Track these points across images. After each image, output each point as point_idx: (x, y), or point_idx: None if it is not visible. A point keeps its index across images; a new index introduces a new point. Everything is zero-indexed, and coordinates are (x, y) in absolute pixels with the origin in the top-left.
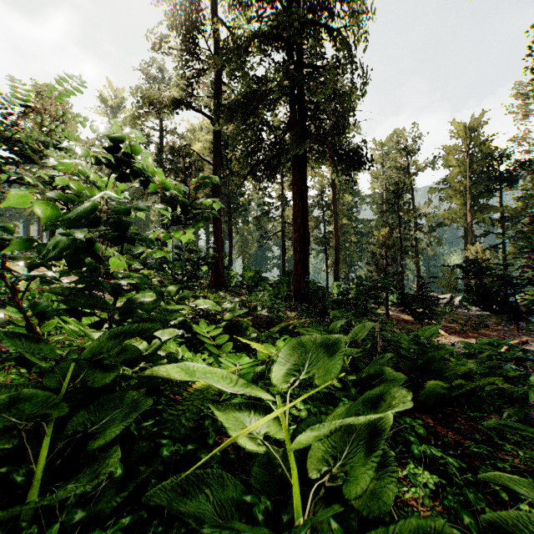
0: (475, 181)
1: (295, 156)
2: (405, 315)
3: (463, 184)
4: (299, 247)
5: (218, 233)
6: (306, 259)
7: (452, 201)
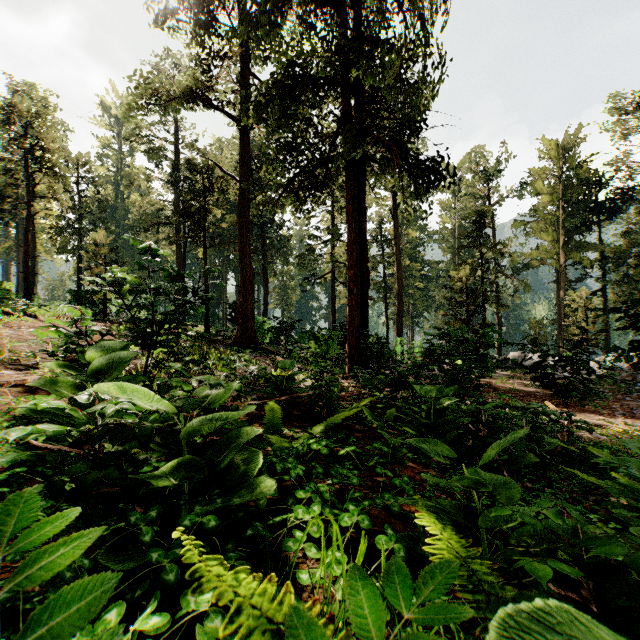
0: (569, 212)
1: (351, 163)
2: (491, 380)
3: (555, 217)
4: (357, 289)
5: (246, 272)
6: (365, 307)
7: (542, 237)
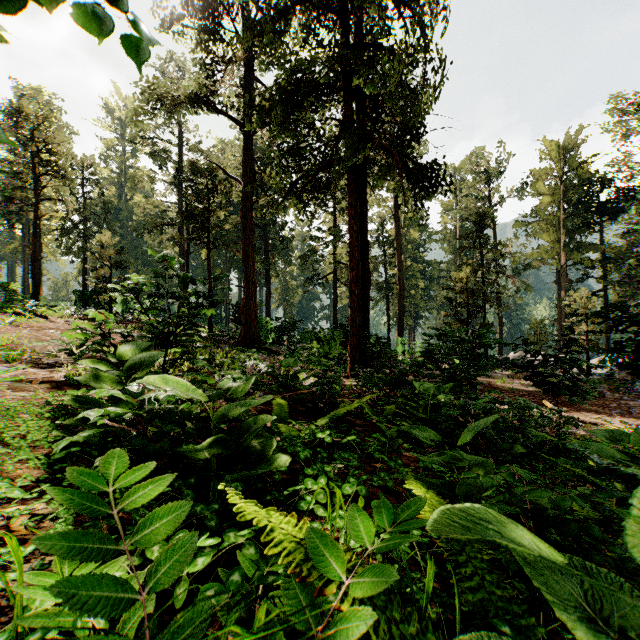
0: (570, 213)
1: (352, 167)
2: (491, 380)
3: (556, 217)
4: (358, 290)
5: (249, 273)
6: (366, 308)
7: (542, 238)
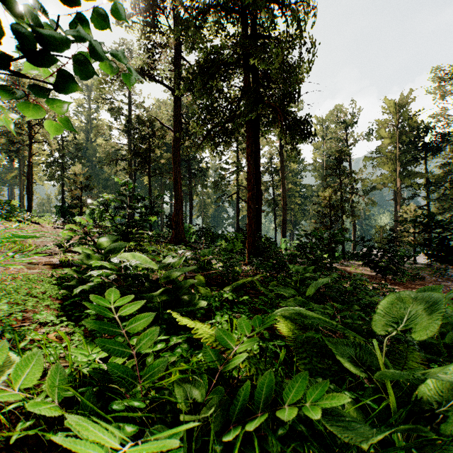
0: (403, 151)
1: (249, 120)
2: (346, 268)
3: (393, 154)
4: (253, 205)
5: (178, 193)
6: (259, 217)
7: (384, 168)
